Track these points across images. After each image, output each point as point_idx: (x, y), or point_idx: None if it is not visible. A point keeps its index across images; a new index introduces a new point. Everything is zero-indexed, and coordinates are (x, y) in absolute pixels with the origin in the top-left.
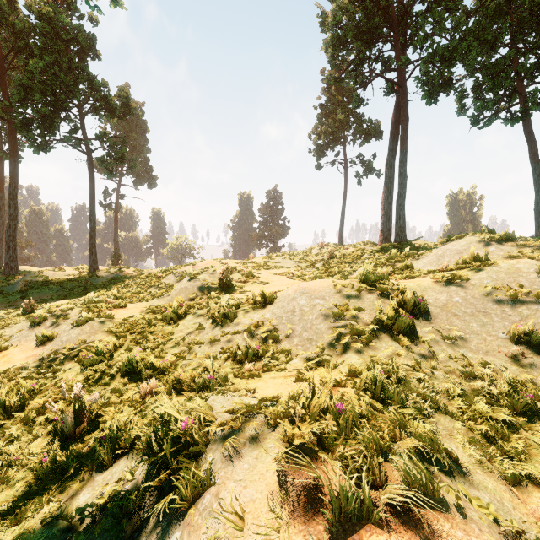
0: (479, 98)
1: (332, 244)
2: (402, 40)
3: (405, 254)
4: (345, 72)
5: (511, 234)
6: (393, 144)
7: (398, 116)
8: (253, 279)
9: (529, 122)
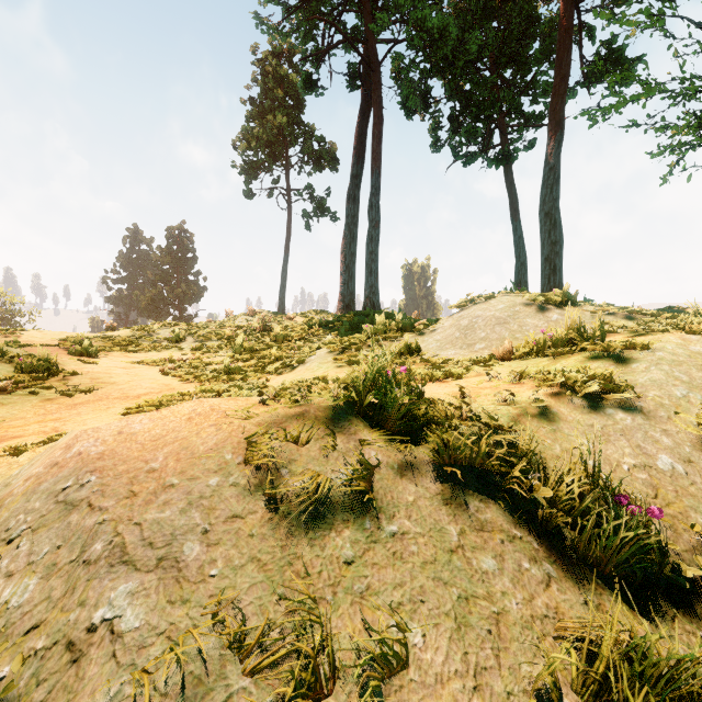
0: (457, 132)
1: (268, 312)
2: (373, 7)
3: (398, 325)
4: (288, 61)
5: (575, 293)
6: (358, 168)
7: (365, 127)
8: (49, 380)
9: (511, 170)
